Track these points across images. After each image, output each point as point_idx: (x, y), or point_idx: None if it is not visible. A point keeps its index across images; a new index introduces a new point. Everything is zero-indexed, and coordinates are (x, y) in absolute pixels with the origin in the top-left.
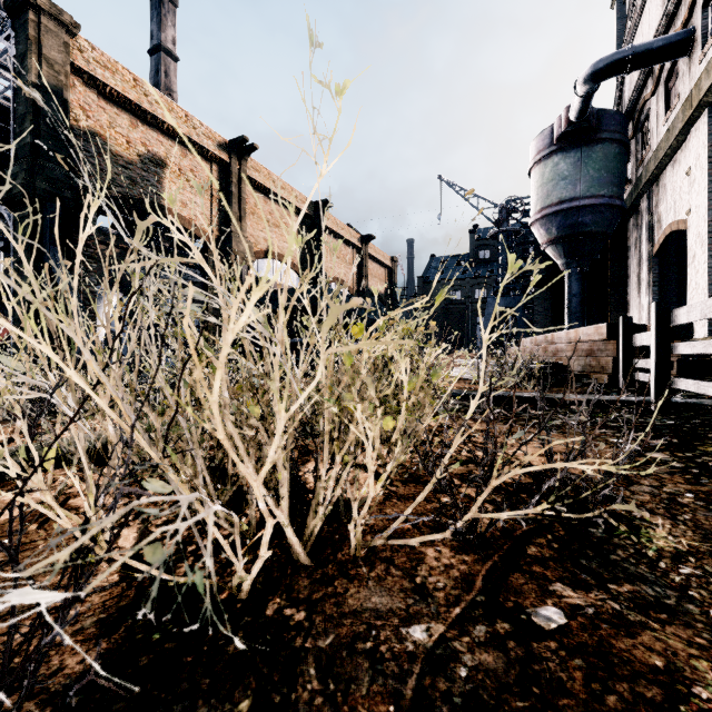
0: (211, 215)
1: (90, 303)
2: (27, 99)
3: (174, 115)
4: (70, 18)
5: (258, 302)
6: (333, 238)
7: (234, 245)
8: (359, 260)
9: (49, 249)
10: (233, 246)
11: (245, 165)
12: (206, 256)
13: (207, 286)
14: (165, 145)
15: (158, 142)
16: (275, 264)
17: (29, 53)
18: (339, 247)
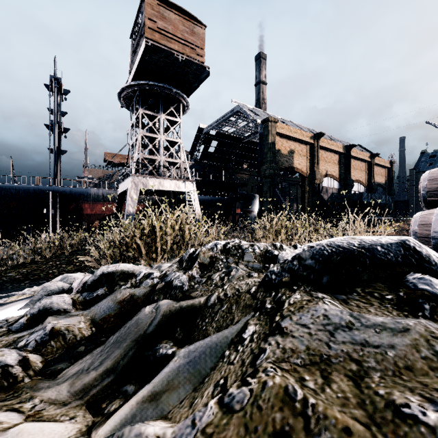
0: (307, 165)
1: (277, 203)
2: (268, 148)
3: (297, 133)
4: (277, 119)
5: (331, 199)
6: (354, 160)
7: (316, 176)
8: (369, 168)
9: (275, 190)
10: (316, 176)
11: (319, 142)
12: (302, 180)
13: (302, 192)
14: (294, 145)
15: (292, 145)
16: (328, 179)
17: (269, 135)
18: (358, 163)
